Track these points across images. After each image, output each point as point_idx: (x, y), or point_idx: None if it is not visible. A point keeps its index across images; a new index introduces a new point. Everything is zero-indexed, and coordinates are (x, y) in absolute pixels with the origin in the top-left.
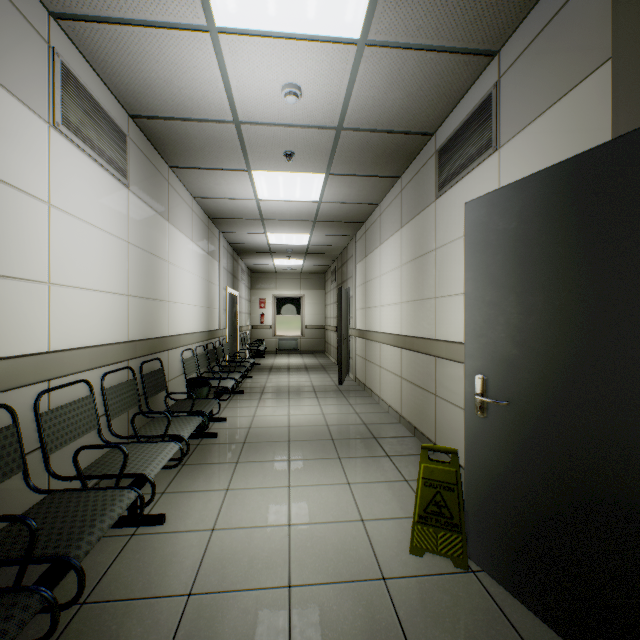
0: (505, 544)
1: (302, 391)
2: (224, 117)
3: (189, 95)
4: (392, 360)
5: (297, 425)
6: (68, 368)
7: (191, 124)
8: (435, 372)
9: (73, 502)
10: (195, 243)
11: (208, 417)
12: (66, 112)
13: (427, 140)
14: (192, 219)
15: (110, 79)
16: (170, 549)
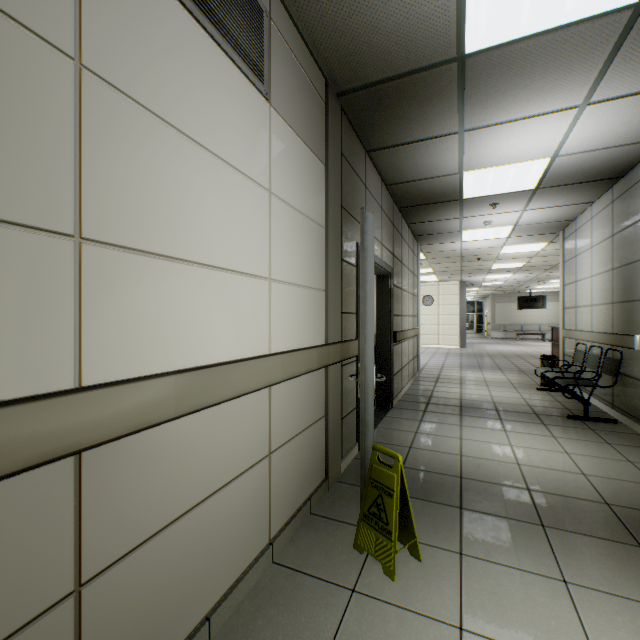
0: None
1: None
2: None
3: None
4: None
5: None
6: None
7: None
8: (80, 505)
9: None
10: None
11: None
12: None
13: None
14: None
15: None
16: None
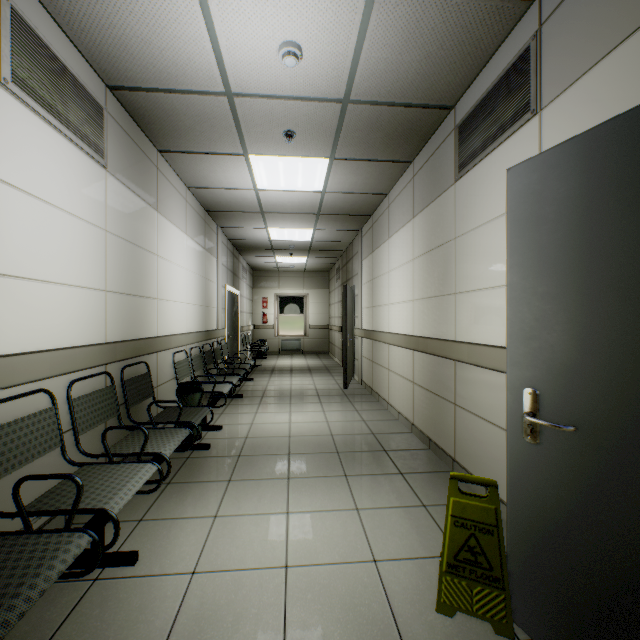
0: (569, 614)
1: (305, 395)
2: (214, 87)
3: (172, 59)
4: (402, 363)
5: (298, 435)
6: (20, 376)
7: (178, 97)
8: (454, 378)
9: (3, 553)
10: (190, 237)
11: (197, 428)
12: (18, 68)
13: (445, 115)
14: (186, 211)
15: (79, 38)
16: (138, 601)
